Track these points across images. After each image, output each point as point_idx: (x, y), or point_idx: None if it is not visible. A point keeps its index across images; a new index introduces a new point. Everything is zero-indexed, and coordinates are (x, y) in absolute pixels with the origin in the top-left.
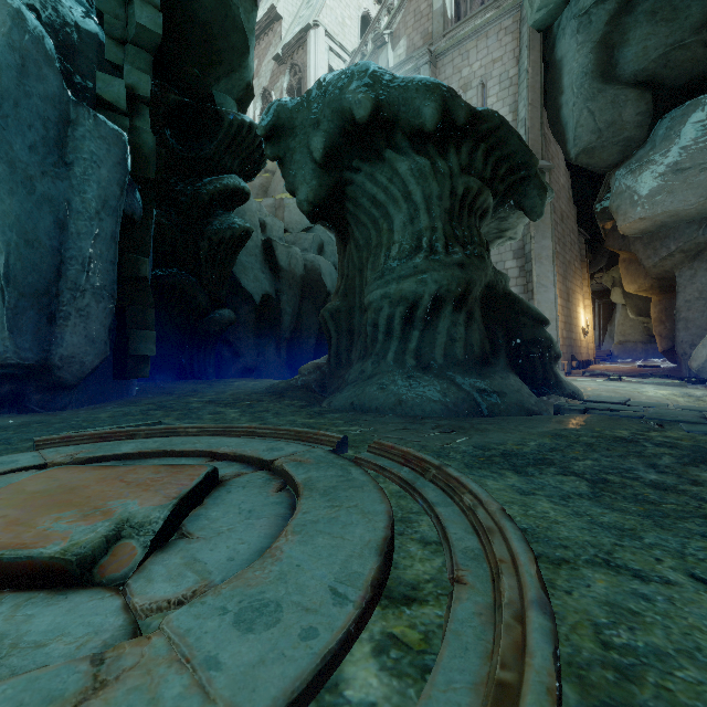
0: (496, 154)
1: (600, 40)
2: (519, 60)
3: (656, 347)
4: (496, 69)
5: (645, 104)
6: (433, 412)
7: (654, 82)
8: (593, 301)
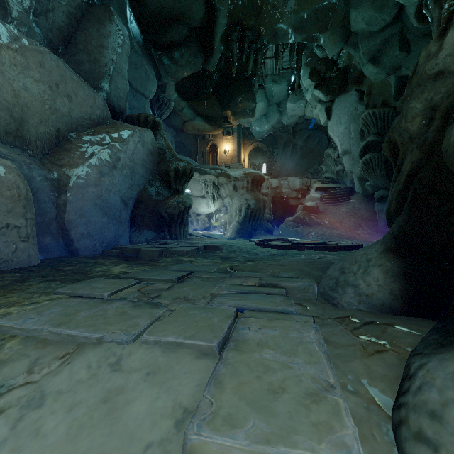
0: None
1: None
2: None
3: None
4: None
5: None
6: None
7: None
8: None
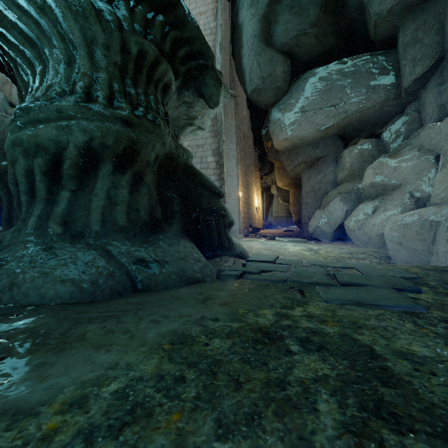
0: (175, 32)
1: (263, 15)
2: (217, 17)
3: (292, 220)
4: (202, 19)
5: (287, 66)
6: (56, 297)
7: (292, 54)
8: (263, 193)
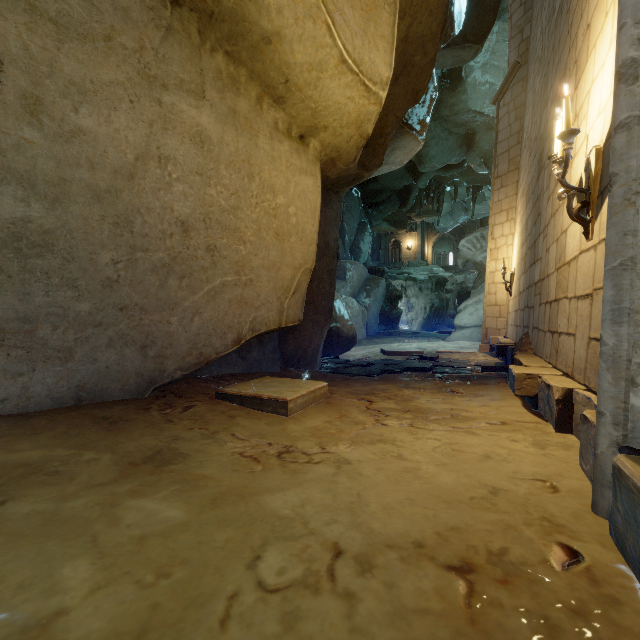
0: None
1: None
2: None
3: None
4: None
5: None
6: None
7: None
8: None
